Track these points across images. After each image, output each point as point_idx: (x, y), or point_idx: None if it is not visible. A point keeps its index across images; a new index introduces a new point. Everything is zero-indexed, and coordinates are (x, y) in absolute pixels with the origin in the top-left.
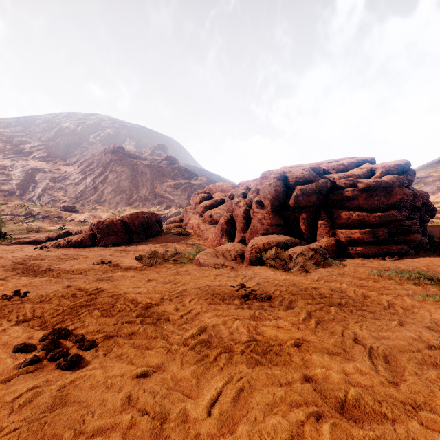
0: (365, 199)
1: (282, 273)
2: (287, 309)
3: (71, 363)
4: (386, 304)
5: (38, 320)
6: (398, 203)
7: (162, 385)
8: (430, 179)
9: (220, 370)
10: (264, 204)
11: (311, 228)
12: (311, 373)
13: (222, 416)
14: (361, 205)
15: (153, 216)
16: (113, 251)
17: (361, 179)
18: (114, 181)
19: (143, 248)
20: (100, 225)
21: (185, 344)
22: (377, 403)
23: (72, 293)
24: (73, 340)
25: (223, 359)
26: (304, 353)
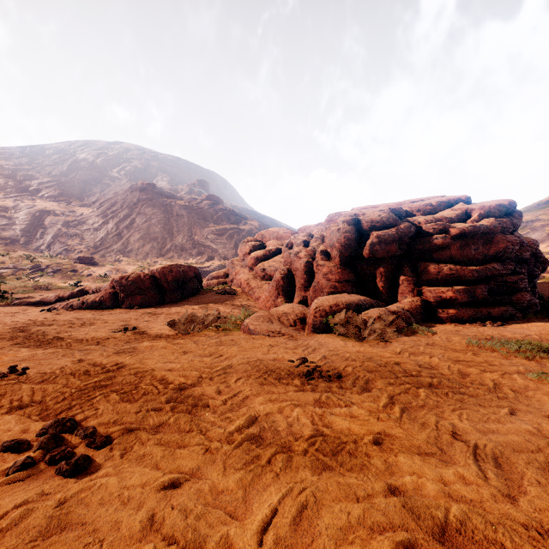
0: (459, 249)
1: (355, 343)
2: (362, 391)
3: (76, 467)
4: (490, 385)
5: (37, 406)
6: (501, 253)
7: (197, 499)
8: (538, 224)
9: (275, 478)
10: (331, 255)
11: (391, 285)
12: (397, 482)
13: (278, 546)
14: (454, 256)
15: (191, 269)
16: (140, 314)
17: (454, 223)
18: (142, 226)
19: (177, 310)
20: (124, 282)
21: (230, 440)
22: (490, 528)
23: (84, 369)
24: (80, 435)
25: (280, 462)
26: (388, 454)
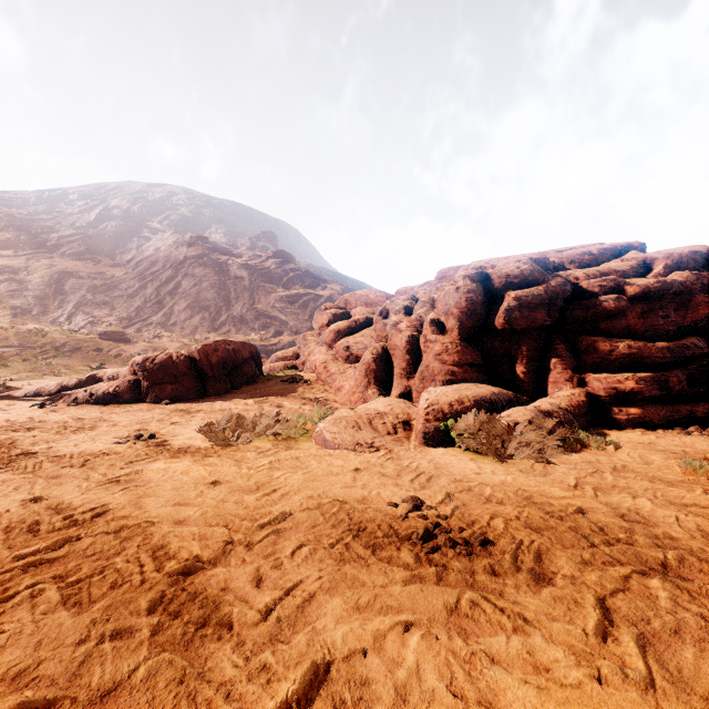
0: (640, 316)
1: (495, 466)
2: (536, 582)
3: None
4: None
5: None
6: (702, 322)
7: None
8: None
9: None
10: (445, 326)
11: (536, 371)
12: None
13: None
14: (632, 328)
15: (245, 348)
16: (168, 412)
17: (628, 278)
18: (190, 292)
19: (223, 407)
20: (148, 365)
21: None
22: None
23: (33, 520)
24: None
25: None
26: None
